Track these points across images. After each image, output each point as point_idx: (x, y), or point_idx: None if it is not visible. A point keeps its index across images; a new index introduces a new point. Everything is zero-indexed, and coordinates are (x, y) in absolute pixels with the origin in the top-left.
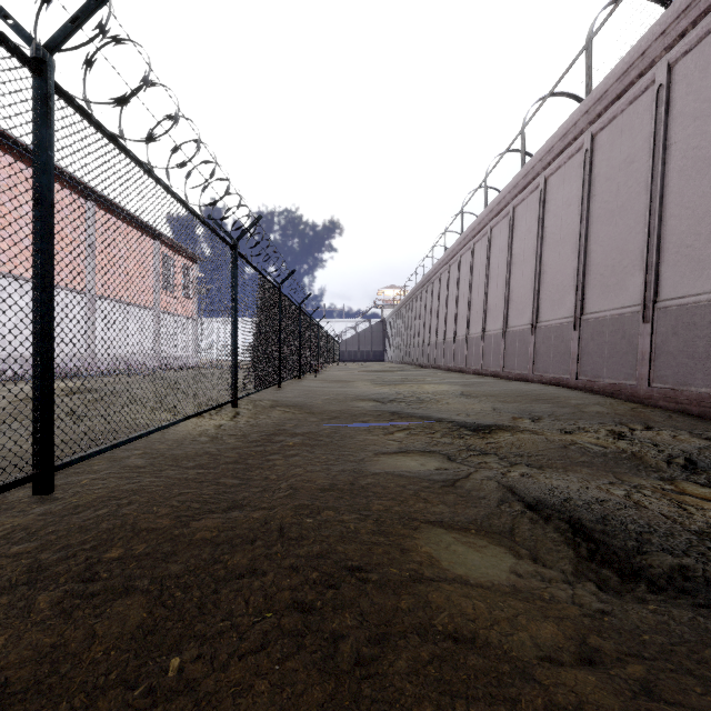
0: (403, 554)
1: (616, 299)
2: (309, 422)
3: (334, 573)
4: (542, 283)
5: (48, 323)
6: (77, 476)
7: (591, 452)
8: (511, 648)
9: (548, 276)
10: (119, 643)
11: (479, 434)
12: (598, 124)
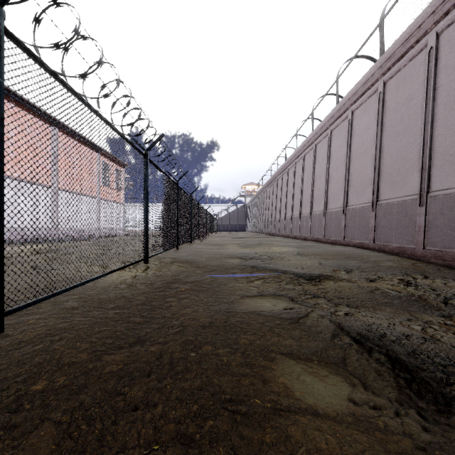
0: (265, 385)
1: (400, 190)
2: (196, 274)
3: (211, 406)
4: (350, 180)
5: None
6: (27, 316)
7: (390, 296)
8: None
9: (354, 175)
10: None
11: (312, 283)
12: (388, 75)
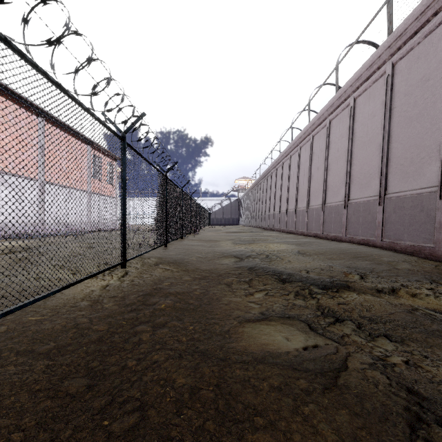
0: None
1: (414, 182)
2: (183, 281)
3: None
4: (352, 172)
5: None
6: None
7: (438, 318)
8: None
9: (357, 167)
10: None
11: (328, 297)
12: (398, 55)
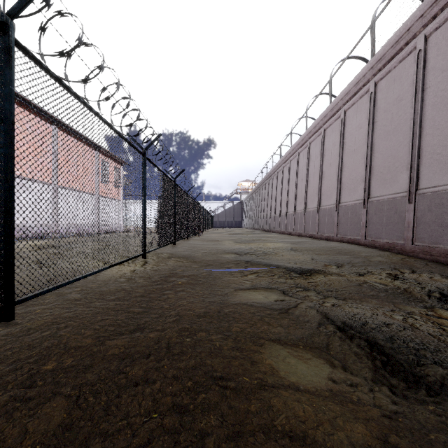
0: (253, 366)
1: (390, 188)
2: (192, 268)
3: (204, 382)
4: (343, 178)
5: (9, 204)
6: (33, 306)
7: (377, 289)
8: (332, 446)
9: (346, 173)
10: (43, 439)
11: (303, 276)
12: (379, 76)
